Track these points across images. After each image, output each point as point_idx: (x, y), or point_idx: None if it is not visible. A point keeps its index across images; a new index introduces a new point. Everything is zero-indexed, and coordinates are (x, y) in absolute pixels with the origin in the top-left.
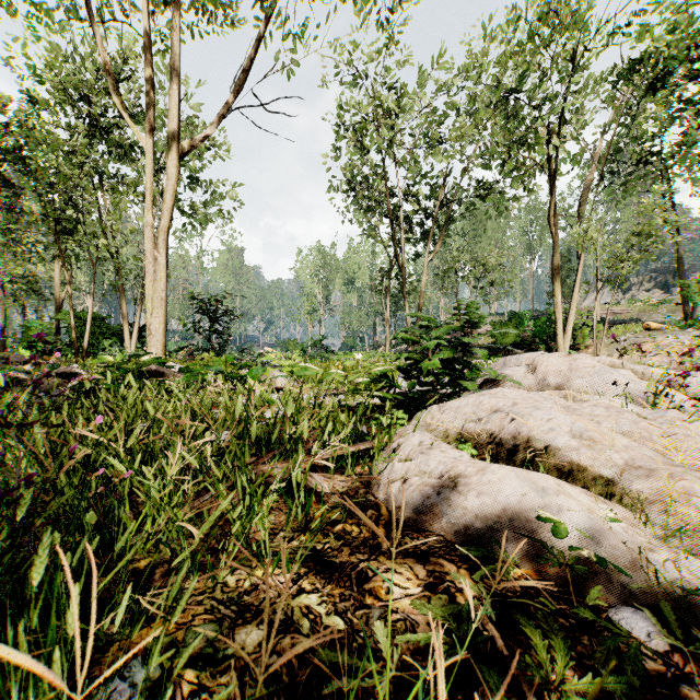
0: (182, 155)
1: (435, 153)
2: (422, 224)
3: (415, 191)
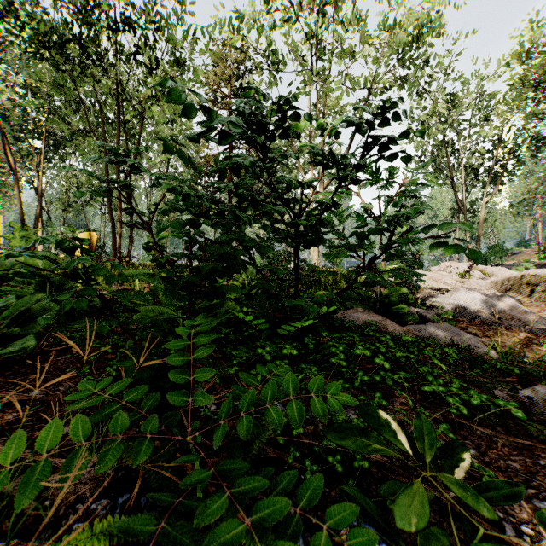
0: (325, 188)
1: (481, 131)
2: (489, 170)
3: (476, 150)
